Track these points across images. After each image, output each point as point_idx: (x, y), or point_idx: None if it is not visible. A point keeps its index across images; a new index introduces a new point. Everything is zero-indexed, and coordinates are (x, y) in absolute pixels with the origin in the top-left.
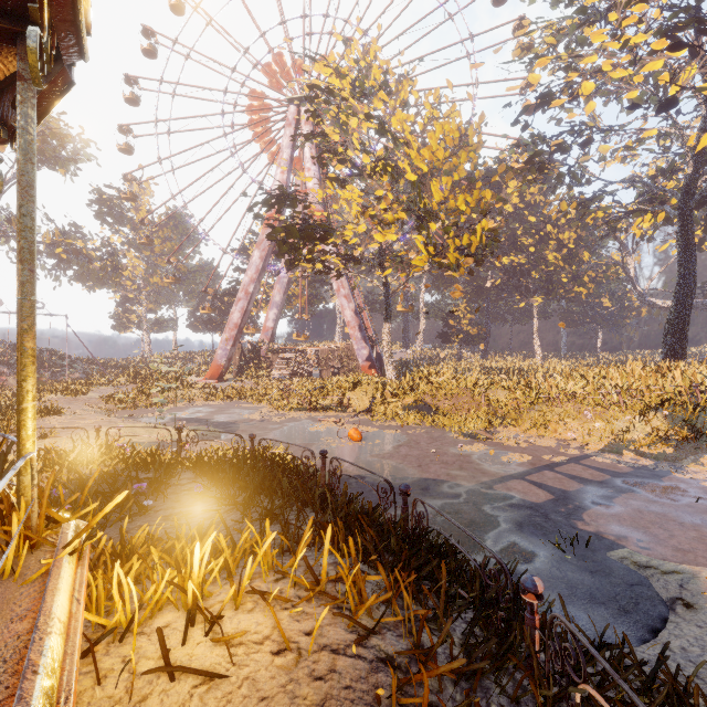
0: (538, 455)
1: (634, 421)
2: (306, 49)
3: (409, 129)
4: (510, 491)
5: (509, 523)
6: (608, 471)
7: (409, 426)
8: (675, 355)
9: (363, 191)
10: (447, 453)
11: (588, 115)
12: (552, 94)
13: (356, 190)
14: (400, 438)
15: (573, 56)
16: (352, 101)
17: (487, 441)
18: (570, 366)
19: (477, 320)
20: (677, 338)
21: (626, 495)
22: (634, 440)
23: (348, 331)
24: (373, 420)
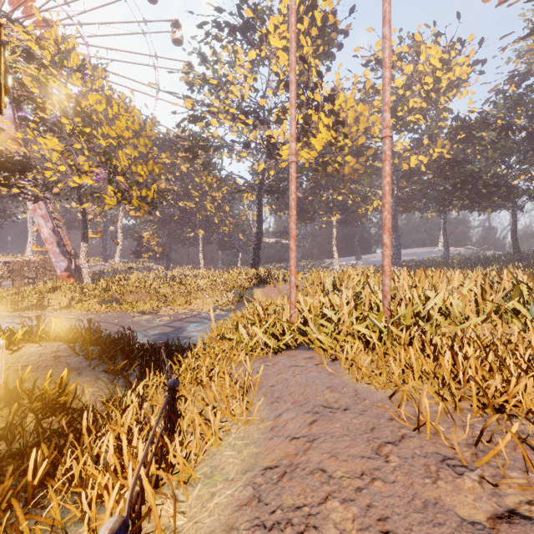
0: (177, 316)
1: (223, 296)
2: (3, 11)
3: (101, 116)
4: (155, 330)
5: (149, 340)
6: (205, 318)
7: (102, 313)
8: (255, 266)
9: (63, 136)
10: (126, 322)
11: (217, 135)
12: (198, 118)
13: (56, 139)
14: (94, 319)
15: (205, 105)
16: (52, 70)
17: (153, 314)
18: (217, 273)
19: (163, 243)
20: (256, 258)
21: (206, 324)
22: (222, 304)
23: (45, 246)
24: (72, 312)
